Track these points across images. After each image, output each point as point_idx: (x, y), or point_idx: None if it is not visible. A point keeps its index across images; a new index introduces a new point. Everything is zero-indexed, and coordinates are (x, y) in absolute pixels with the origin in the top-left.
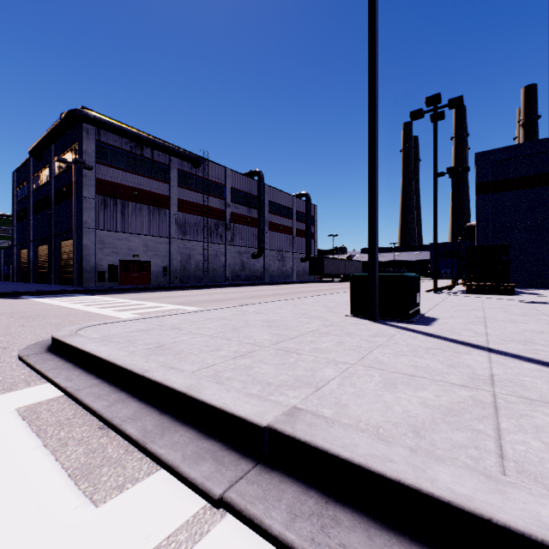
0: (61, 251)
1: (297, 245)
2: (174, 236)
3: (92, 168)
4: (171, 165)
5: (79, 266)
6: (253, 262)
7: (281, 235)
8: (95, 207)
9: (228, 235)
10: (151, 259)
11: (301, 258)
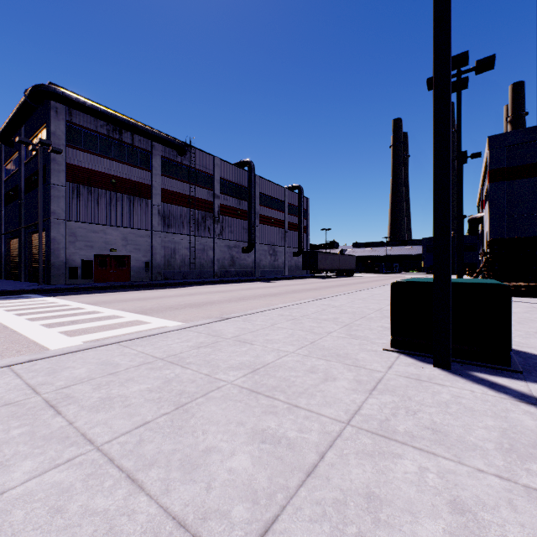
0: (31, 245)
1: (289, 239)
2: (157, 228)
3: (60, 151)
4: (154, 152)
5: (47, 261)
6: (243, 257)
7: (273, 228)
8: (66, 195)
9: (217, 228)
10: (131, 254)
11: (293, 253)
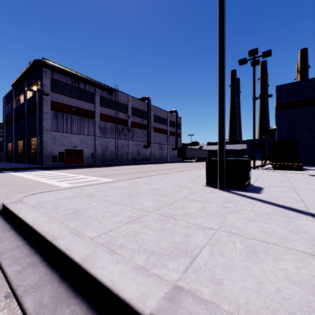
0: (30, 144)
1: (170, 140)
2: (98, 135)
3: (48, 94)
4: (96, 93)
5: (40, 153)
6: (144, 150)
7: (161, 134)
8: (50, 117)
9: (130, 134)
10: (84, 148)
11: (172, 148)
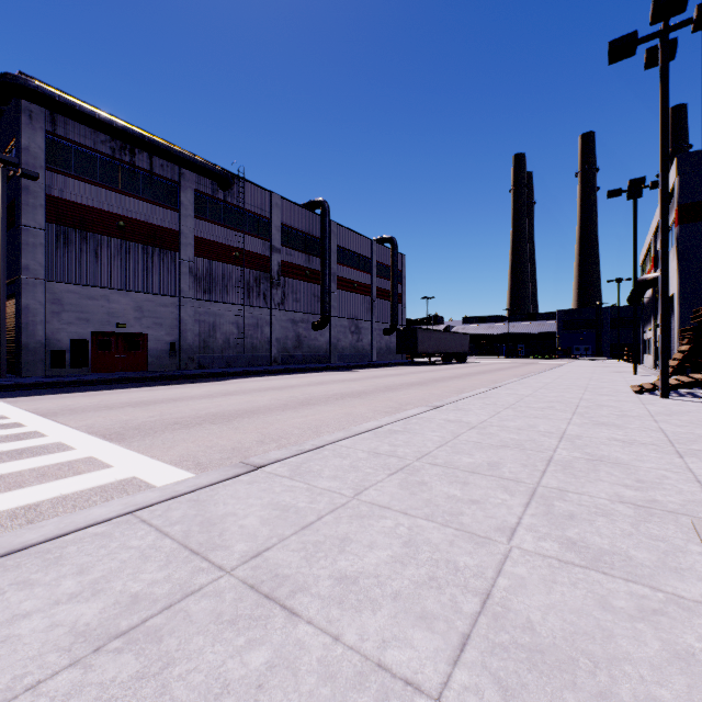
0: None
1: (378, 311)
2: (188, 294)
3: (35, 176)
4: (184, 183)
5: (16, 342)
6: (314, 336)
7: (356, 296)
8: (45, 243)
9: (276, 295)
10: (148, 330)
11: (384, 330)
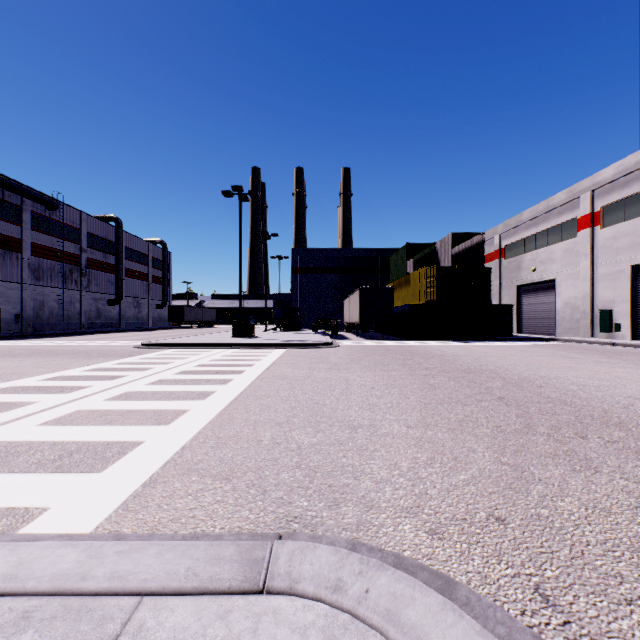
0: None
1: (153, 292)
2: (28, 281)
3: None
4: (25, 207)
5: None
6: (109, 309)
7: (137, 281)
8: None
9: (84, 281)
10: (1, 306)
11: (157, 305)
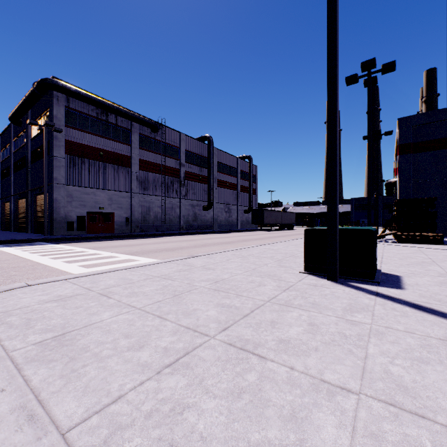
0: (36, 204)
1: (241, 199)
2: (135, 191)
3: (61, 131)
4: (133, 130)
5: (50, 217)
6: (204, 214)
7: (228, 191)
8: (65, 165)
9: (183, 190)
10: (115, 211)
11: (244, 210)
